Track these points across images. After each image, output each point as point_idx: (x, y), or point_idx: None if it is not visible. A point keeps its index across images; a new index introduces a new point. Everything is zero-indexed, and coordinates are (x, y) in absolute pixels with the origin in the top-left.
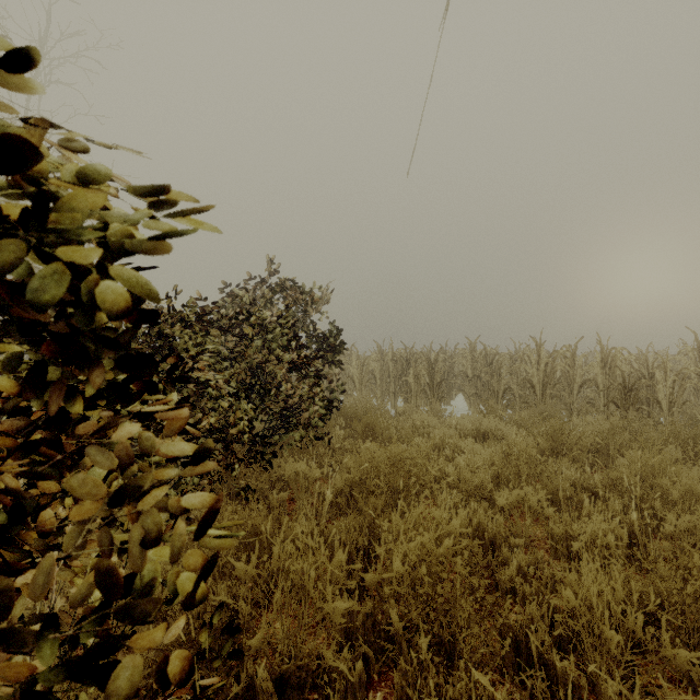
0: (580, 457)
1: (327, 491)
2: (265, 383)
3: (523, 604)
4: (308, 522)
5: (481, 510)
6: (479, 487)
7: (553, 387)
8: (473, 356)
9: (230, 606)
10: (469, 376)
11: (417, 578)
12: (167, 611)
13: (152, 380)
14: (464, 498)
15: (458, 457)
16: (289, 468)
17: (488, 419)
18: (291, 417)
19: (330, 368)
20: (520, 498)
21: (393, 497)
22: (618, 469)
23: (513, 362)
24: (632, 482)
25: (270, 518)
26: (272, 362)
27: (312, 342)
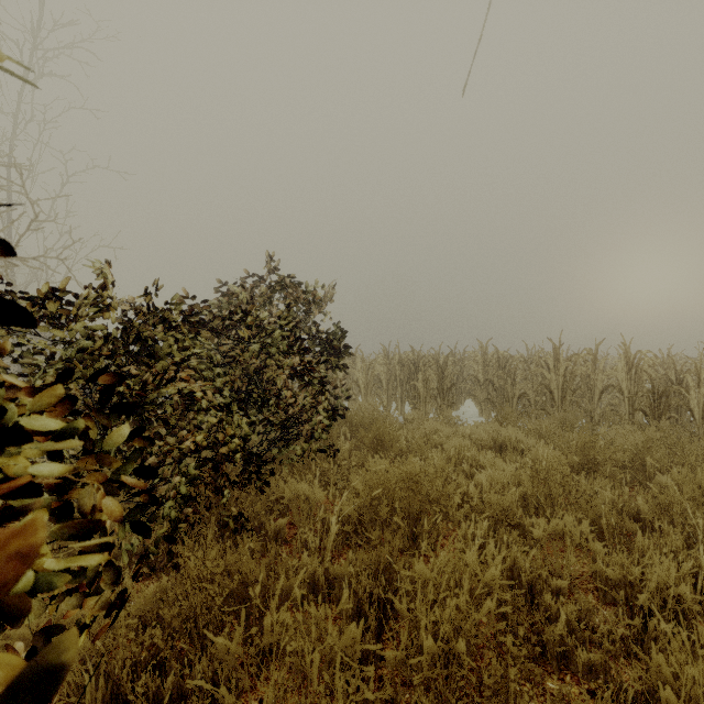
0: (612, 473)
1: (333, 520)
2: (262, 391)
3: (577, 671)
4: (311, 559)
5: (516, 545)
6: (506, 511)
7: (574, 393)
8: (484, 359)
9: (205, 701)
10: (480, 381)
11: (451, 652)
12: (128, 696)
13: (121, 392)
14: (492, 527)
15: (478, 474)
16: (288, 490)
17: (505, 428)
18: (292, 428)
19: (335, 372)
20: (559, 529)
21: (408, 525)
22: (662, 490)
23: (528, 366)
24: (698, 514)
25: (263, 565)
26: (271, 367)
27: (315, 345)
